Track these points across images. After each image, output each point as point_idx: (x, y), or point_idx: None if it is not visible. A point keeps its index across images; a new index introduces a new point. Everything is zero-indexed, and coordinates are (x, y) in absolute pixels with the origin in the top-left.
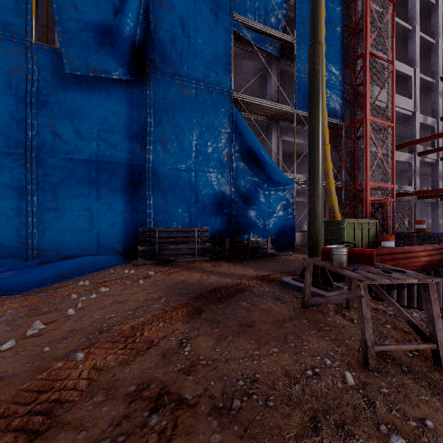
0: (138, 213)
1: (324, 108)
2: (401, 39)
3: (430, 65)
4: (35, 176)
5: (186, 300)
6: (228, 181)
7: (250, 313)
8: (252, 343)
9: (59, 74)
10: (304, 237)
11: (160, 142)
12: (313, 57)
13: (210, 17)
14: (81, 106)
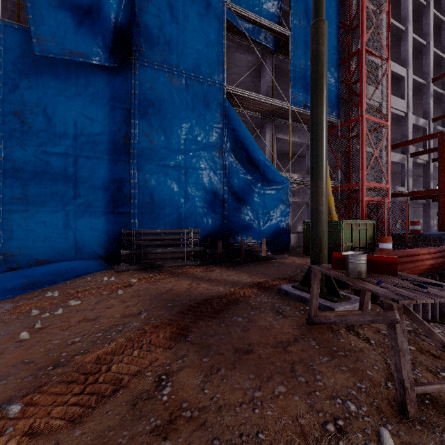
0: (122, 213)
1: None
2: (393, 39)
3: (421, 67)
4: (1, 171)
5: (171, 315)
6: (220, 180)
7: (246, 332)
8: (252, 379)
9: (30, 56)
10: (298, 238)
11: (147, 136)
12: (317, 37)
13: (201, 3)
14: (56, 93)
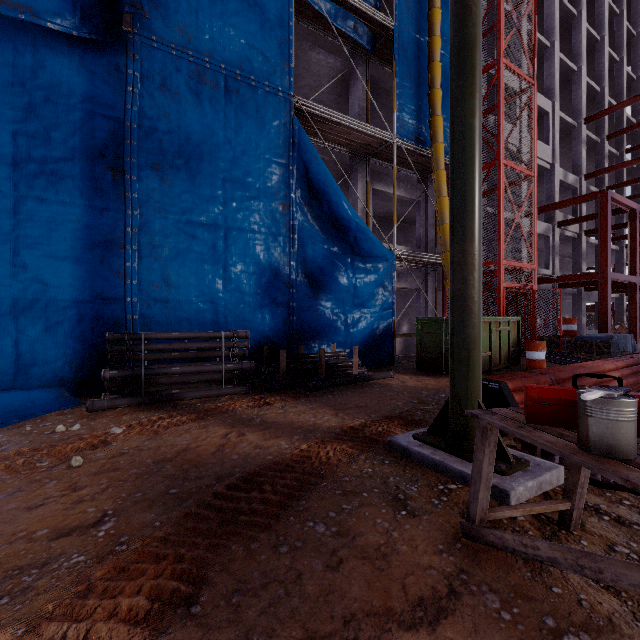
0: (109, 304)
1: (439, 139)
2: None
3: (568, 103)
4: None
5: (170, 523)
6: (284, 250)
7: (338, 571)
8: None
9: None
10: (406, 344)
11: (156, 170)
12: None
13: None
14: None
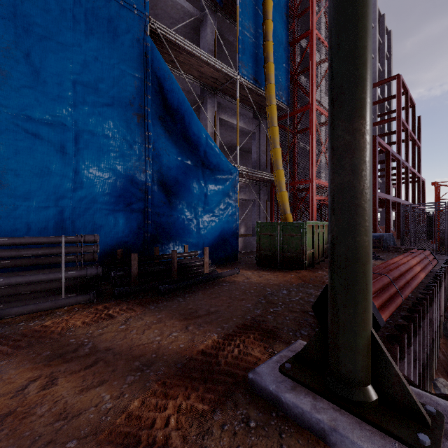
0: None
1: (272, 80)
2: None
3: None
4: None
5: None
6: (140, 158)
7: None
8: None
9: None
10: (244, 242)
11: None
12: None
13: None
14: None
